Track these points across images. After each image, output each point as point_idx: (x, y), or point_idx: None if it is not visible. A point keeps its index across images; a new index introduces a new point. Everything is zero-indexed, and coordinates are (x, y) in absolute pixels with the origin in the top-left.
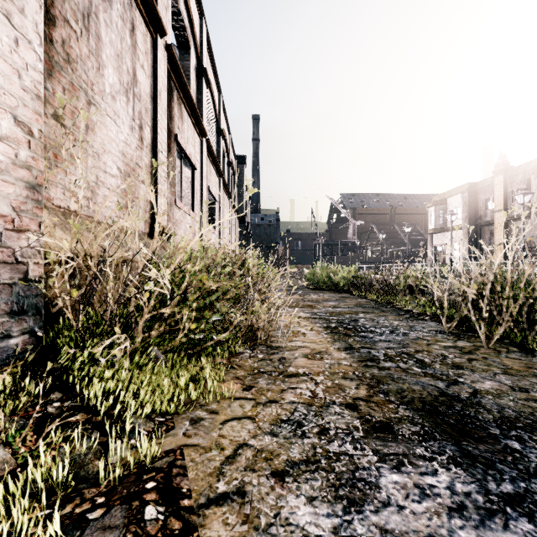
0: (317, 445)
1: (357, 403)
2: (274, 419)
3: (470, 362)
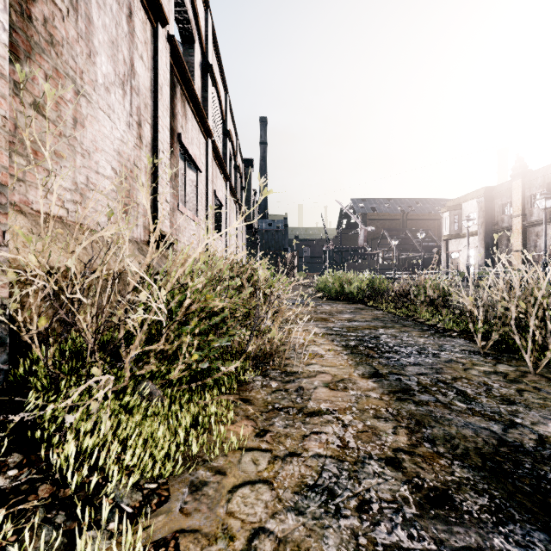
0: (359, 532)
1: (399, 456)
2: (298, 483)
3: (520, 393)
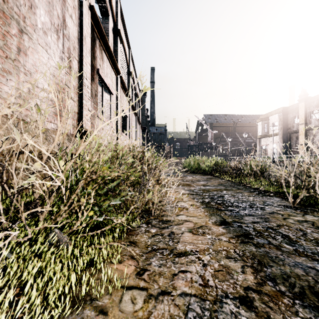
0: None
1: (250, 295)
2: None
3: None
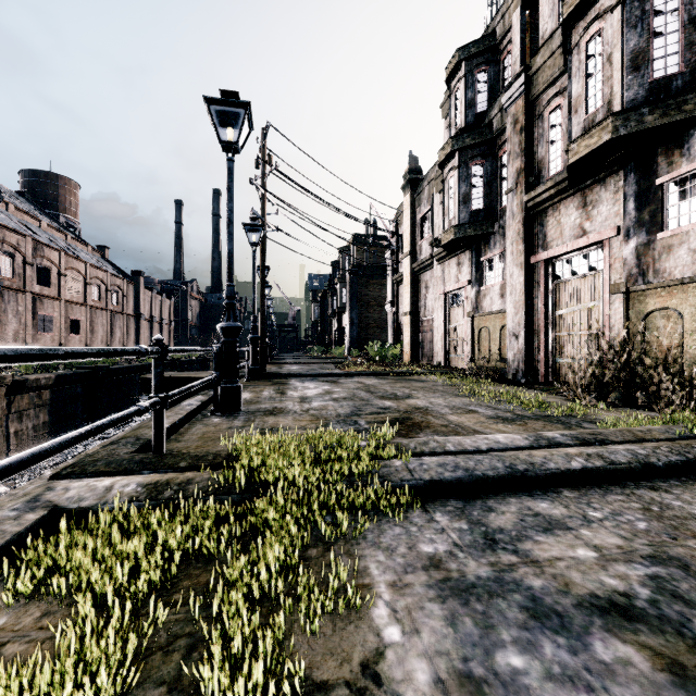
0: None
1: None
2: None
3: None
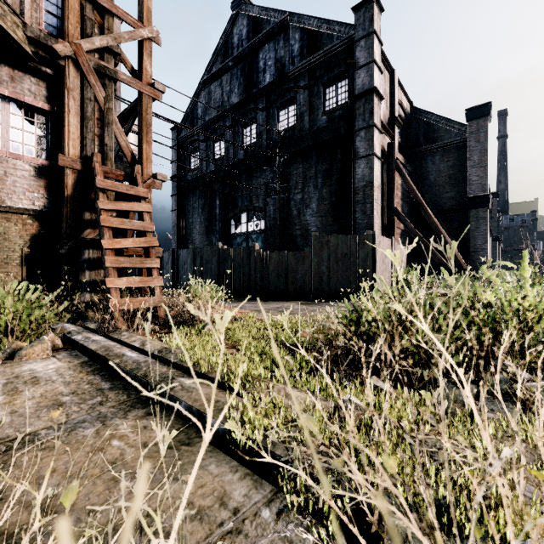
0: None
1: None
2: None
3: None
